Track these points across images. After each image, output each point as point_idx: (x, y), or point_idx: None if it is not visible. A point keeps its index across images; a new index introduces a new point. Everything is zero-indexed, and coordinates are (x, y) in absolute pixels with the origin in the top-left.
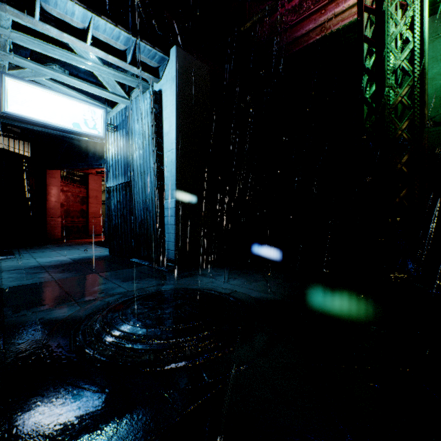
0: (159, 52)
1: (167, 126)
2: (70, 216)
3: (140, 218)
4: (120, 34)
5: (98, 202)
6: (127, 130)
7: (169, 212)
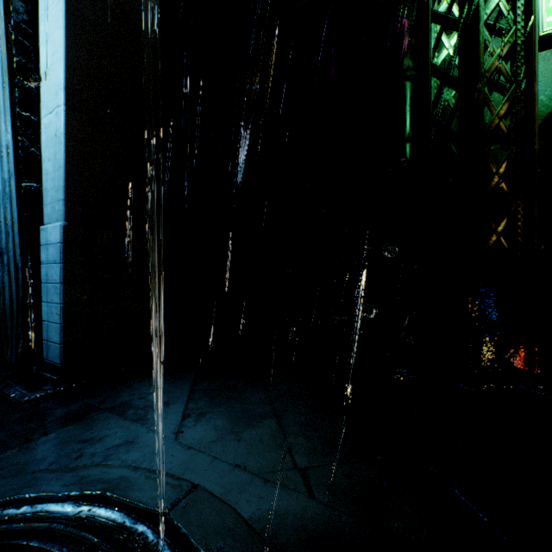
0: None
1: (46, 55)
2: None
3: None
4: None
5: None
6: None
7: (49, 253)
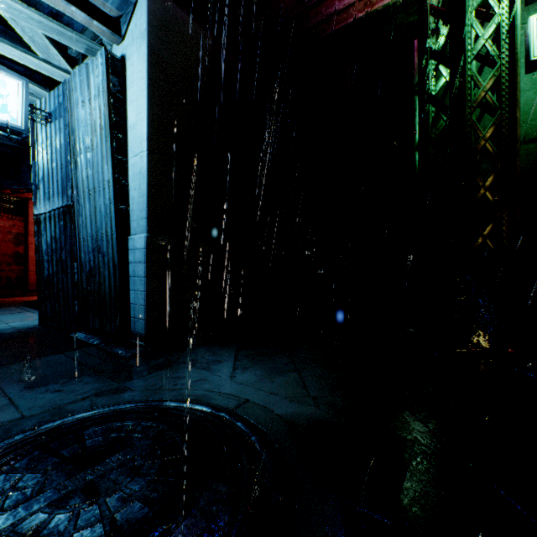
0: None
1: (133, 114)
2: None
3: (88, 266)
4: None
5: None
6: (66, 120)
7: (136, 256)
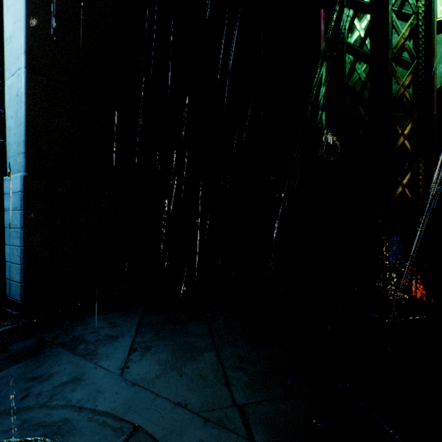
0: None
1: (9, 23)
2: None
3: None
4: None
5: None
6: None
7: (11, 201)
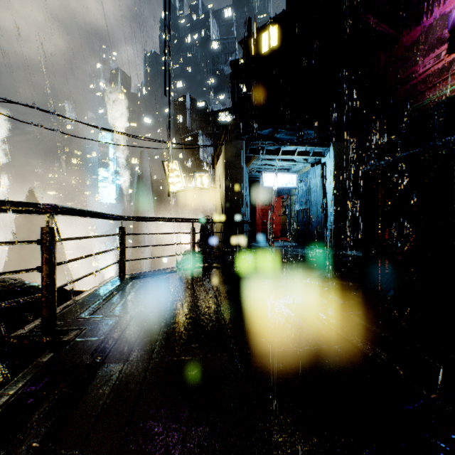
0: (325, 148)
1: (328, 181)
2: (264, 224)
3: (314, 226)
4: (308, 148)
5: (278, 215)
6: (307, 182)
7: (330, 223)
